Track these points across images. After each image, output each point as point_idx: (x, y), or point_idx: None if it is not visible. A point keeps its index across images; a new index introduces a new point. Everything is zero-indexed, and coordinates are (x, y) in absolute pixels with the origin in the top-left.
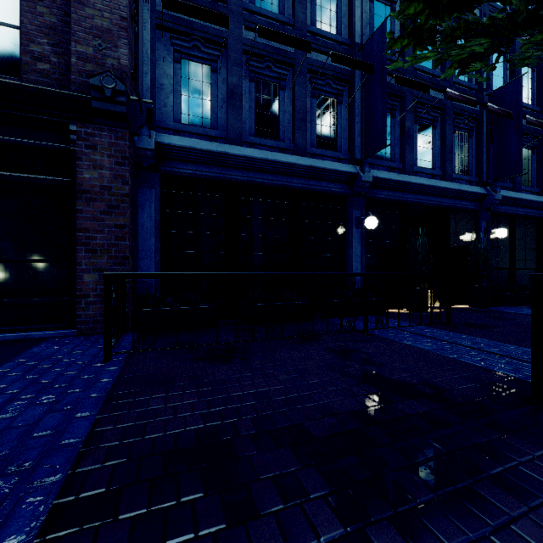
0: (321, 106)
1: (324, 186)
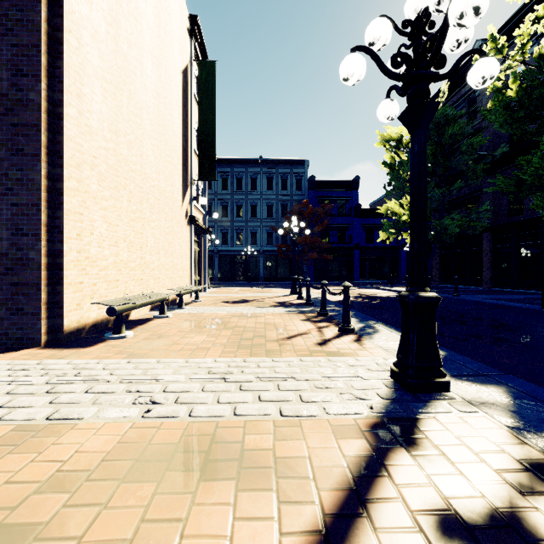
0: None
1: None
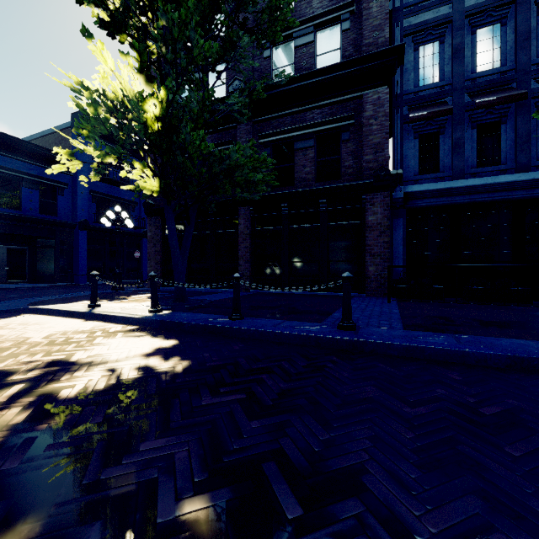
0: None
1: None
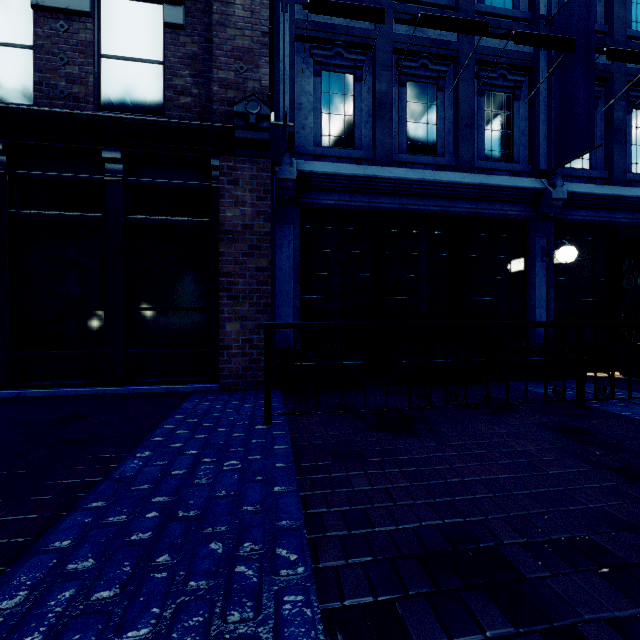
0: (492, 106)
1: (497, 209)
